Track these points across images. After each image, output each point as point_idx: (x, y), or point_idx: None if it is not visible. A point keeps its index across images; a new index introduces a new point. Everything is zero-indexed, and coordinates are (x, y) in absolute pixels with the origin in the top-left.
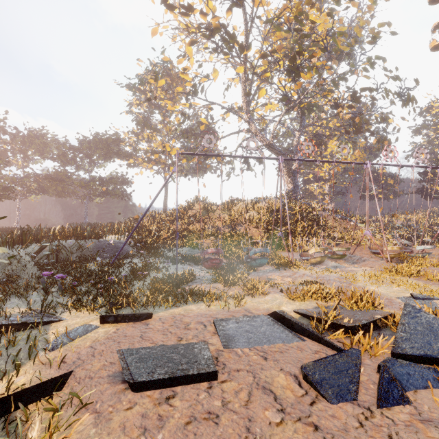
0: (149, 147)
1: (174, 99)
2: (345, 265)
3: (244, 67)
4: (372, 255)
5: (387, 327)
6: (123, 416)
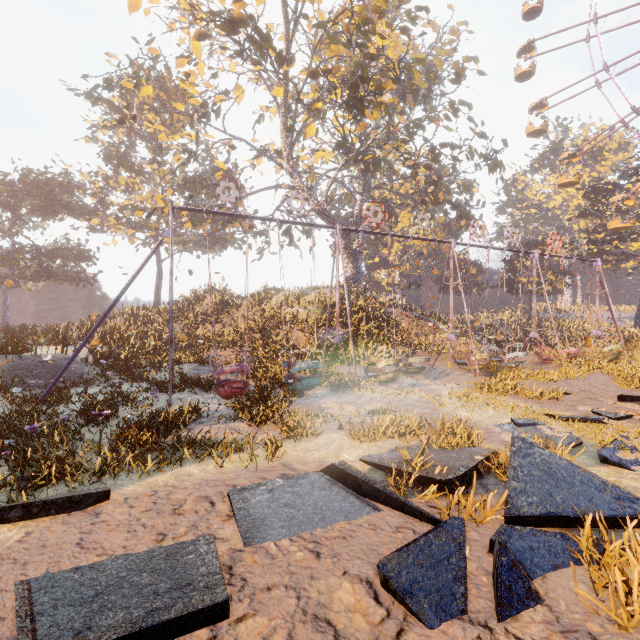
0: (129, 201)
1: (173, 127)
2: (424, 381)
3: (284, 90)
4: (455, 367)
5: (490, 472)
6: None
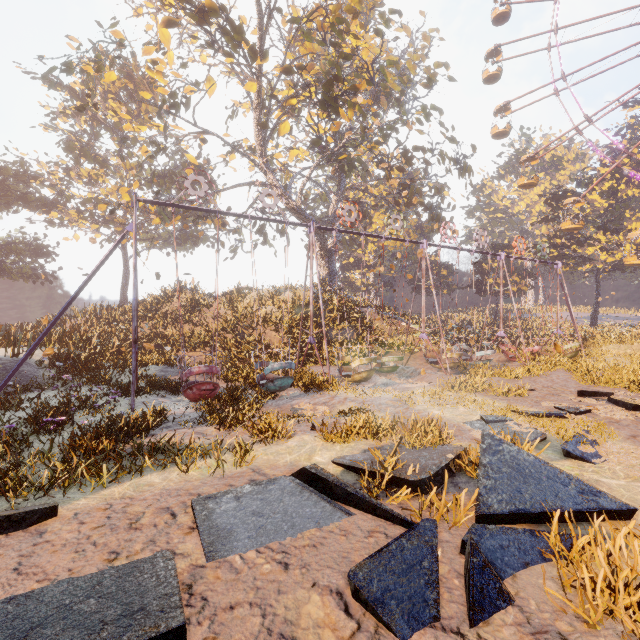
0: (93, 194)
1: (141, 118)
2: (397, 380)
3: (258, 85)
4: (427, 365)
5: (461, 470)
6: None
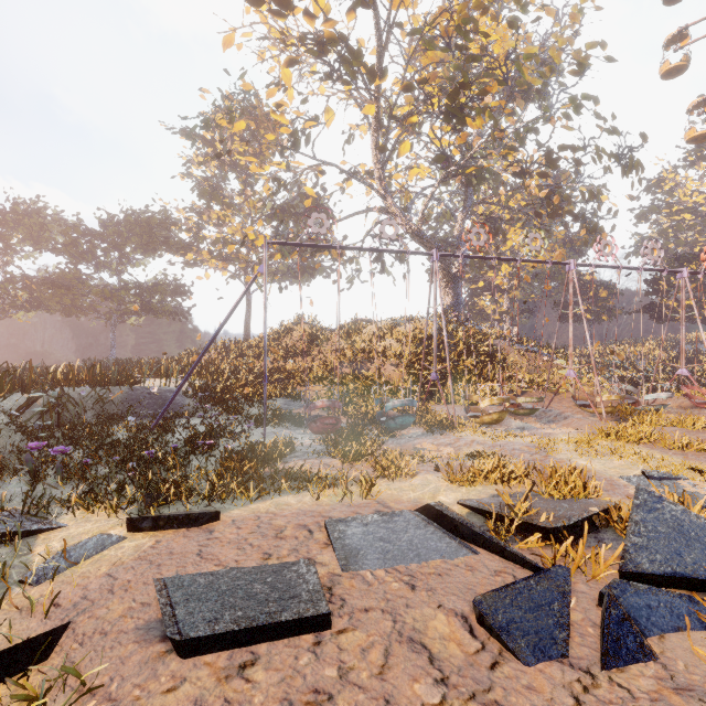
0: (221, 234)
1: (262, 155)
2: (536, 425)
3: (376, 106)
4: (577, 409)
5: (608, 527)
6: (160, 705)
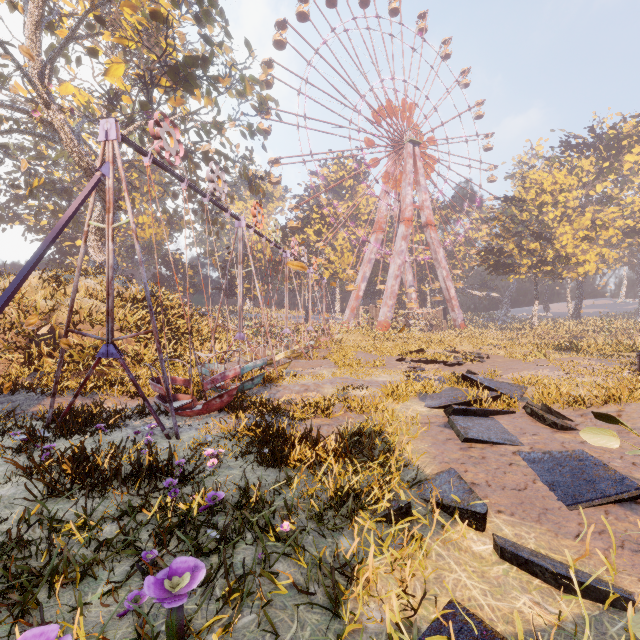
0: None
1: None
2: None
3: None
4: None
5: None
6: None
